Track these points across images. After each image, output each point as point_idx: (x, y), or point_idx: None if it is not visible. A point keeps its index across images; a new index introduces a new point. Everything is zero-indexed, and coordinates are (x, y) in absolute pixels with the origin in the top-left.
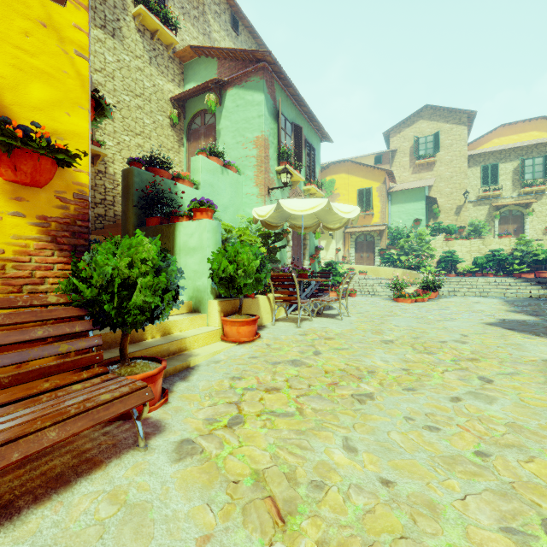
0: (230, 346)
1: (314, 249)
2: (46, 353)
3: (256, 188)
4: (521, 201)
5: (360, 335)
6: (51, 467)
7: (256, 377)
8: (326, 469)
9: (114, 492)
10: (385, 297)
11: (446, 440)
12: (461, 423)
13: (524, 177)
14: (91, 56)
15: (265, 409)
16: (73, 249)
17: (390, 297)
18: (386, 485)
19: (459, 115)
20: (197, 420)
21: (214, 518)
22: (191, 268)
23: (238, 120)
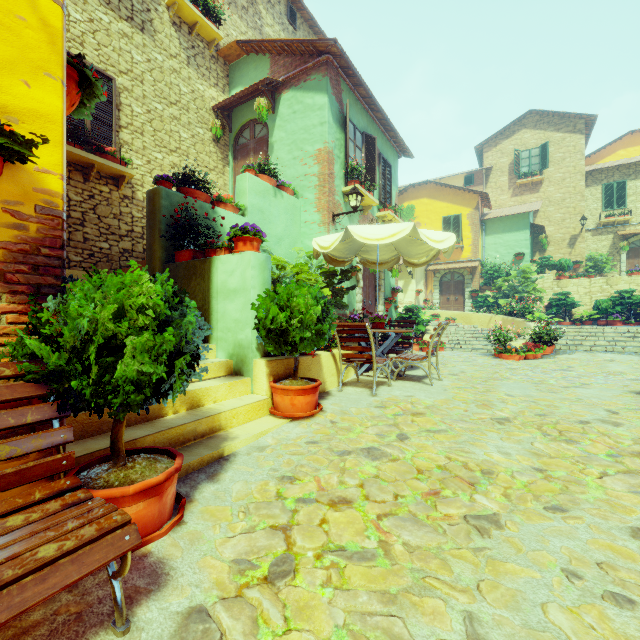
0: (281, 423)
1: (389, 290)
2: None
3: (318, 214)
4: None
5: (460, 409)
6: None
7: (316, 478)
8: None
9: None
10: (483, 351)
11: None
12: None
13: None
14: (114, 55)
15: (329, 544)
16: (34, 290)
17: (488, 352)
18: None
19: (573, 121)
20: (221, 562)
21: None
22: (230, 317)
23: (296, 129)
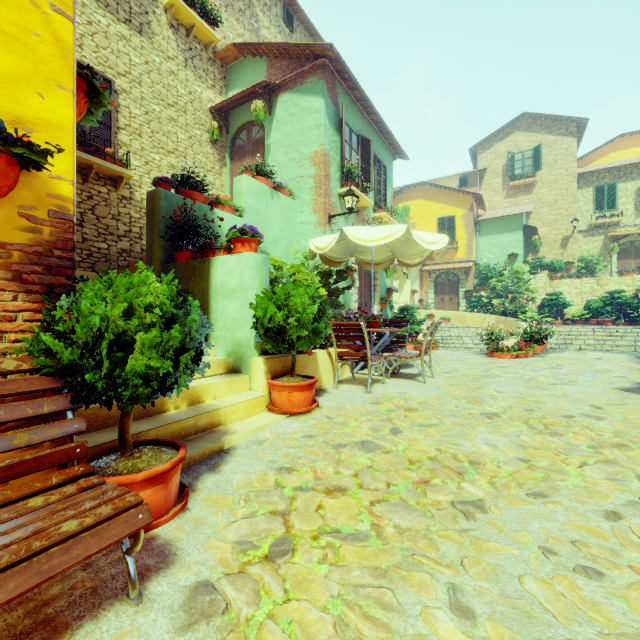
0: (279, 419)
1: (385, 290)
2: None
3: (314, 215)
4: None
5: (451, 405)
6: None
7: (313, 468)
8: None
9: None
10: (476, 350)
11: (620, 599)
12: (634, 563)
13: None
14: (113, 57)
15: (325, 526)
16: (47, 290)
17: (481, 351)
18: None
19: (565, 124)
20: (225, 543)
21: None
22: (229, 316)
23: (292, 131)
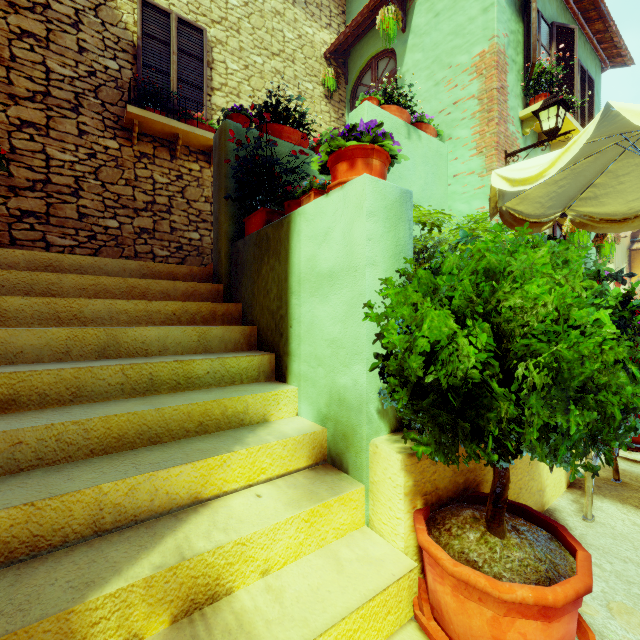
0: None
1: None
2: None
3: (478, 158)
4: None
5: None
6: None
7: None
8: None
9: None
10: None
11: None
12: None
13: None
14: (206, 2)
15: None
16: None
17: None
18: None
19: None
20: None
21: None
22: (322, 333)
23: (439, 39)
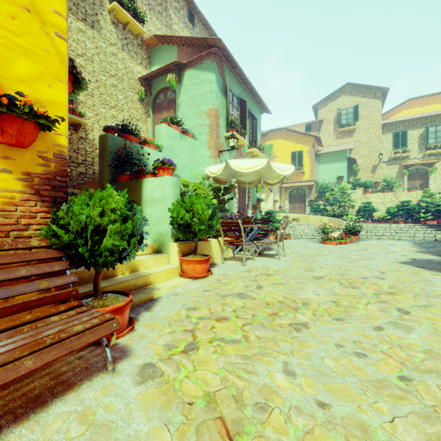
0: (187, 281)
1: (256, 200)
2: (28, 289)
3: (209, 151)
4: (426, 161)
5: (295, 272)
6: (31, 388)
7: (209, 308)
8: (269, 392)
9: (84, 413)
10: (315, 239)
11: (373, 365)
12: (384, 350)
13: (428, 141)
14: (74, 44)
15: (216, 337)
16: (53, 200)
17: (318, 240)
18: (322, 407)
19: (374, 91)
20: (158, 345)
21: (170, 438)
22: (154, 216)
23: (194, 95)
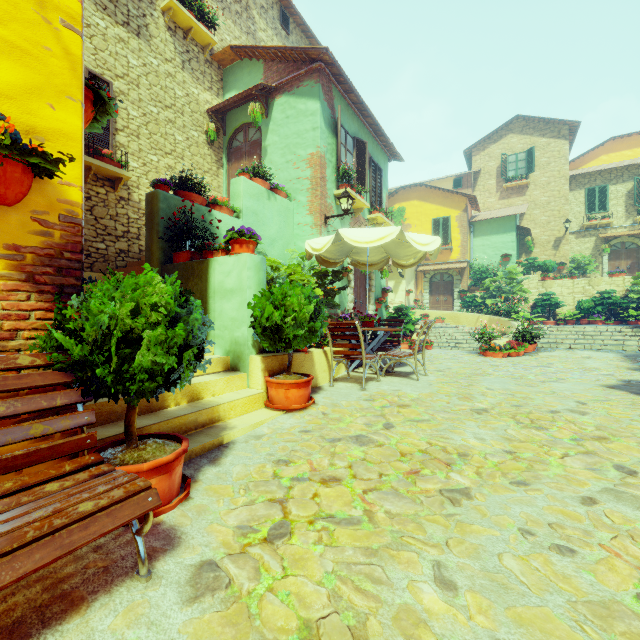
0: (276, 415)
1: (380, 291)
2: (10, 438)
3: (310, 217)
4: (637, 231)
5: (443, 401)
6: (10, 606)
7: (309, 460)
8: (413, 621)
9: None
10: (469, 349)
11: (589, 572)
12: (604, 542)
13: None
14: (111, 59)
15: (320, 512)
16: (58, 290)
17: (475, 350)
18: None
19: (558, 127)
20: (226, 528)
21: None
22: (227, 315)
23: (289, 134)
